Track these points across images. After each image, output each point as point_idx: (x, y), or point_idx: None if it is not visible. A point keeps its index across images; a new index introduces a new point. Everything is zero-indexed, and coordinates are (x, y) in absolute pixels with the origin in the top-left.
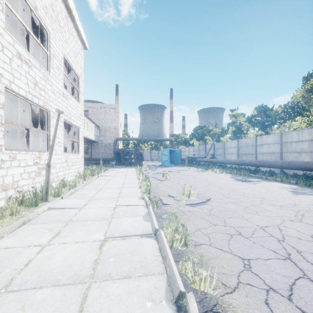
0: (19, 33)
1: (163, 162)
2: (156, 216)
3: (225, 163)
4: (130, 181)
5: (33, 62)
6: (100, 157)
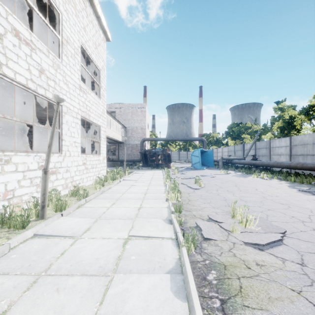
0: (43, 31)
1: (193, 164)
2: (196, 276)
3: (273, 166)
4: (155, 188)
5: (38, 45)
6: (126, 158)
